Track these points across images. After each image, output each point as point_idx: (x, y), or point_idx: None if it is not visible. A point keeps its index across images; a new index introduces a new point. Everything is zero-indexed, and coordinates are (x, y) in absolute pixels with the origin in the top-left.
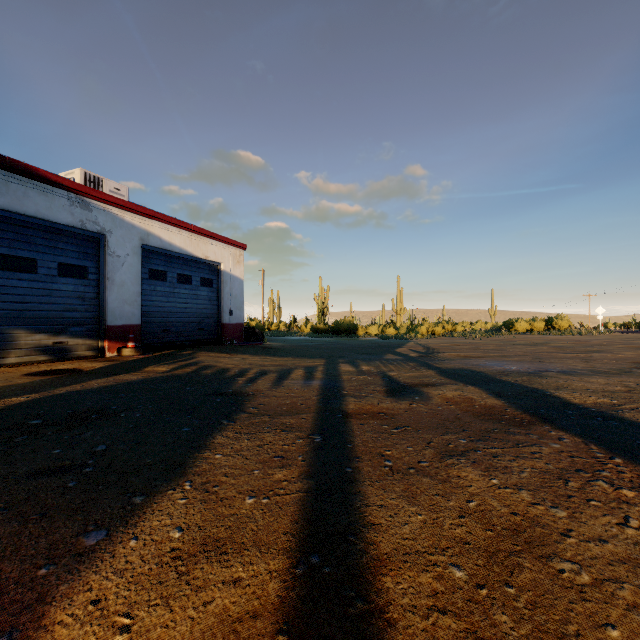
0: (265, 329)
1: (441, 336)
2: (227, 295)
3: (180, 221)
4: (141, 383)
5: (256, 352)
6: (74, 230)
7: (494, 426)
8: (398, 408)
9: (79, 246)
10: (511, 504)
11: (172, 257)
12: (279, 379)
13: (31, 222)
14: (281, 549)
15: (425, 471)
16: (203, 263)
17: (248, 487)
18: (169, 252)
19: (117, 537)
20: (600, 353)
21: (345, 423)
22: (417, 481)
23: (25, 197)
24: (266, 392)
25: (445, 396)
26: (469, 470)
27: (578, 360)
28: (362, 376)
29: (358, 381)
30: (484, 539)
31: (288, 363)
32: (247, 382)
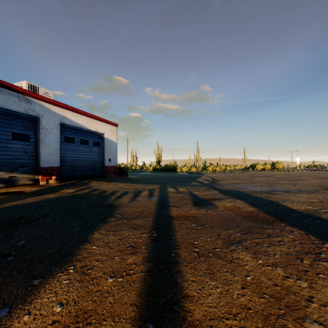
0: (129, 168)
1: (219, 172)
2: (108, 151)
3: (82, 111)
4: (56, 199)
5: (123, 181)
6: (21, 114)
7: (254, 224)
8: (200, 213)
9: (24, 123)
10: (272, 278)
11: (77, 130)
12: (134, 196)
13: None
14: (128, 318)
15: (218, 254)
16: (95, 133)
17: (110, 269)
18: (76, 127)
19: (16, 313)
20: (300, 181)
21: (170, 223)
22: (214, 262)
23: None
24: (127, 204)
25: (225, 206)
26: (244, 254)
27: (290, 185)
28: (179, 194)
29: (177, 197)
30: (259, 305)
31: (140, 187)
32: (116, 198)
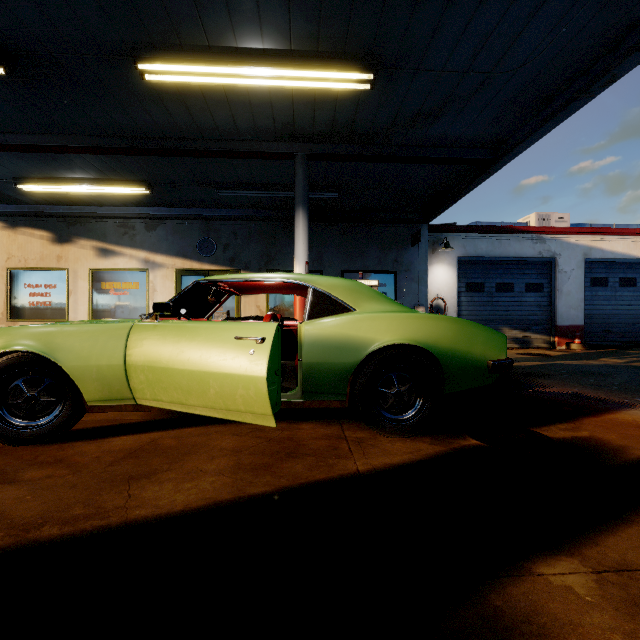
0: None
1: None
2: None
3: (622, 229)
4: (606, 366)
5: None
6: (534, 259)
7: None
8: None
9: (537, 270)
10: None
11: (613, 263)
12: None
13: (510, 260)
14: None
15: None
16: None
17: None
18: (610, 260)
19: None
20: None
21: None
22: None
23: (508, 246)
24: None
25: None
26: None
27: None
28: None
29: None
30: None
31: None
32: None
